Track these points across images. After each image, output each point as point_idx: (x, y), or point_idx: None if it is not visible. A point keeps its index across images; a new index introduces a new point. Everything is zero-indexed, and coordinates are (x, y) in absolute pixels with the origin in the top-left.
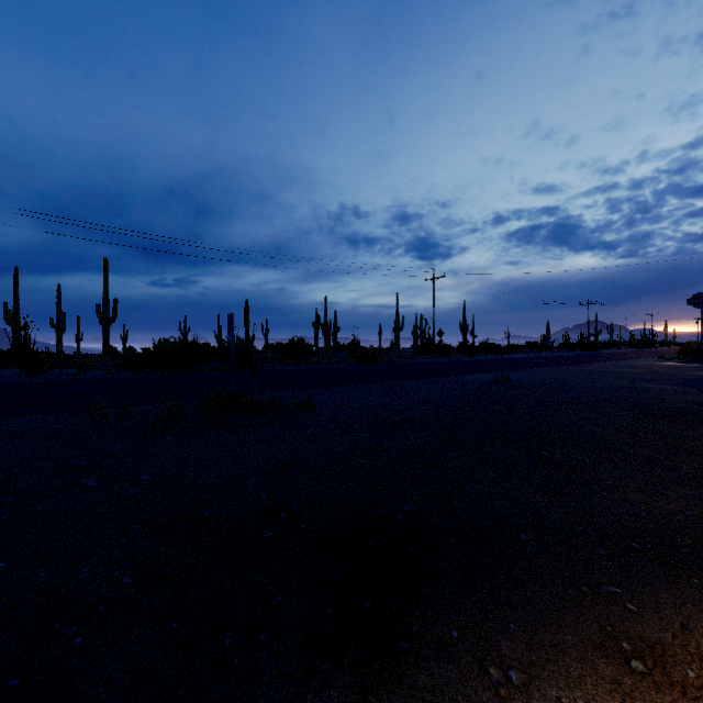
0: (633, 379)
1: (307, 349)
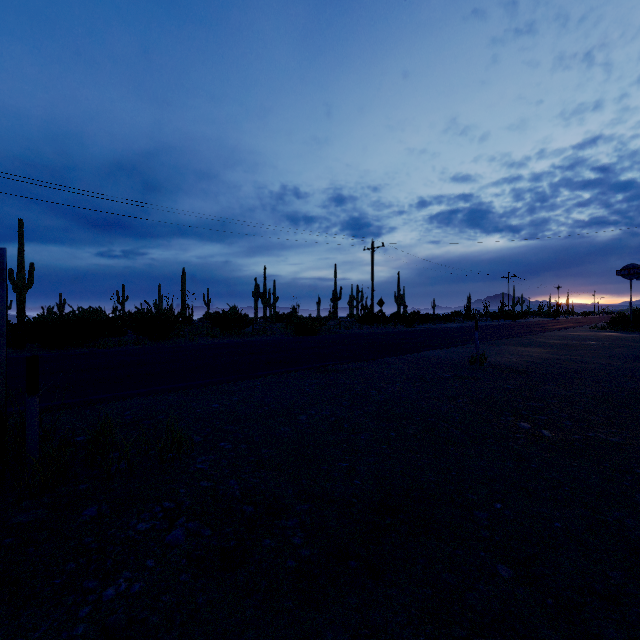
0: (617, 356)
1: (239, 319)
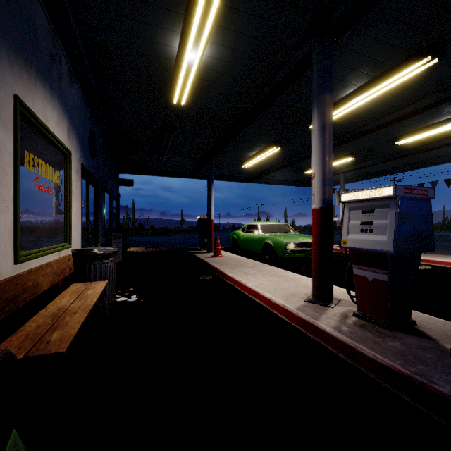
0: None
1: None
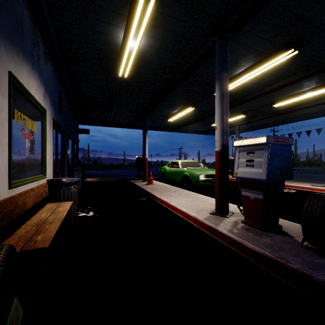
0: None
1: None
